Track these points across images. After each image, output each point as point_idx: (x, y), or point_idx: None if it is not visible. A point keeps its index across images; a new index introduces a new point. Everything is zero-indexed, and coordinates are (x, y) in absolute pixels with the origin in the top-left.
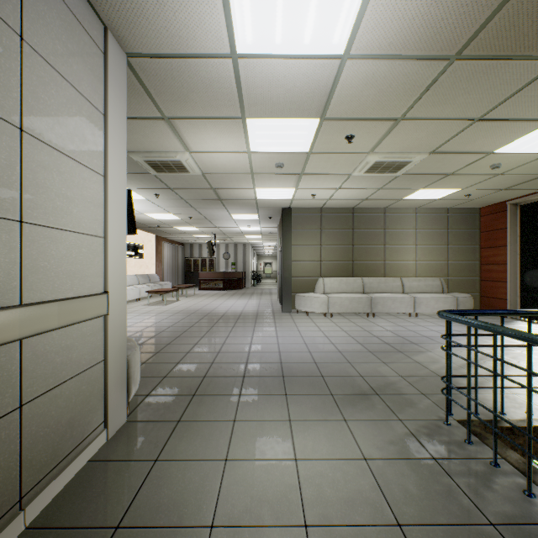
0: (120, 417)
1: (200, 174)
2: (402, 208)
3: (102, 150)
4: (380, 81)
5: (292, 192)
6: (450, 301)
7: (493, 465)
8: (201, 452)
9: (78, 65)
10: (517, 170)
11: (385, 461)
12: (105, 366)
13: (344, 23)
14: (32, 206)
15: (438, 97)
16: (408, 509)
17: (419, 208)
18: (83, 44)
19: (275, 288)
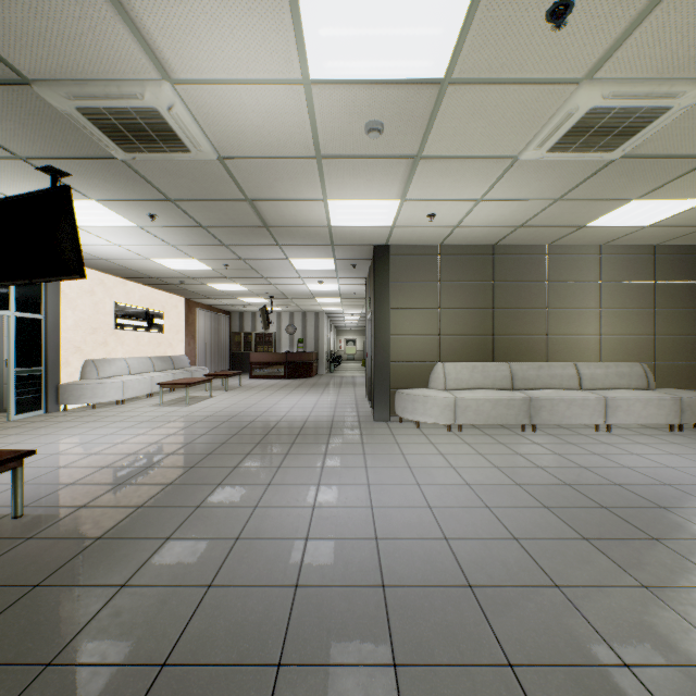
0: None
1: (214, 157)
2: (576, 246)
3: None
4: None
5: (393, 210)
6: (669, 404)
7: None
8: None
9: None
10: None
11: None
12: None
13: None
14: None
15: None
16: None
17: (606, 246)
18: None
19: (360, 376)
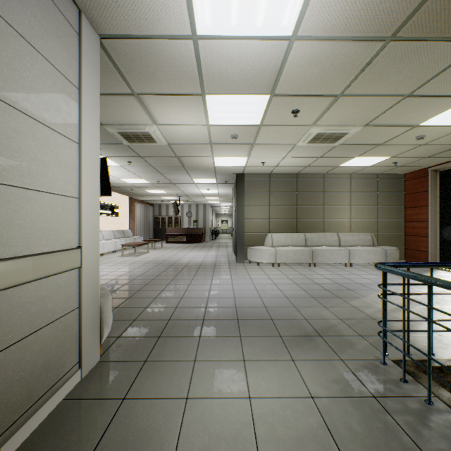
0: (93, 358)
1: (166, 144)
2: (338, 174)
3: (76, 120)
4: (323, 61)
5: (245, 160)
6: (380, 253)
7: (427, 403)
8: (164, 391)
9: (53, 42)
10: (438, 140)
11: (330, 399)
12: (79, 313)
13: (292, 6)
14: (7, 168)
15: (373, 76)
16: (353, 447)
17: (353, 174)
18: (58, 23)
19: (230, 242)
